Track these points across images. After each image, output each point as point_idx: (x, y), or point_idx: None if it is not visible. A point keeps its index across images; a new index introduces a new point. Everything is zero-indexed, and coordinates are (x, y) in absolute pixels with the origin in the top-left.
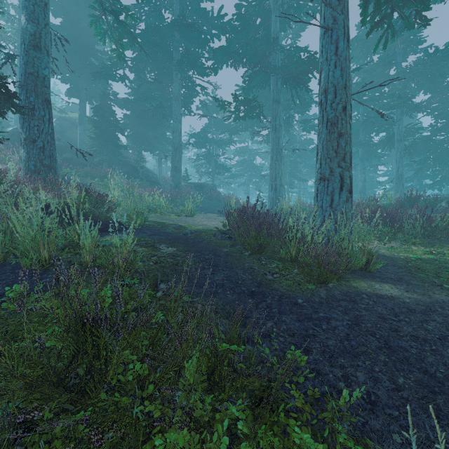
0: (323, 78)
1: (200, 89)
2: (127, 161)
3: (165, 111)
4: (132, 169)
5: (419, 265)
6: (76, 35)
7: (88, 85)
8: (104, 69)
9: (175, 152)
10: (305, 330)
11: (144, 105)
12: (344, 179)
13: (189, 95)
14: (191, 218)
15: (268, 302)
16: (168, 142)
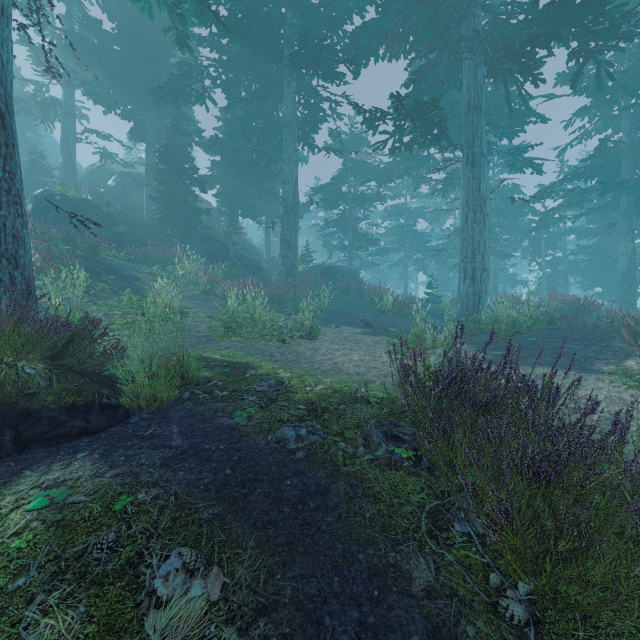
0: None
1: (330, 106)
2: (212, 233)
3: (274, 151)
4: (219, 247)
5: None
6: (138, 42)
7: (160, 120)
8: (170, 82)
9: (287, 216)
10: None
11: (241, 145)
12: None
13: (310, 117)
14: (309, 343)
15: None
16: (280, 201)
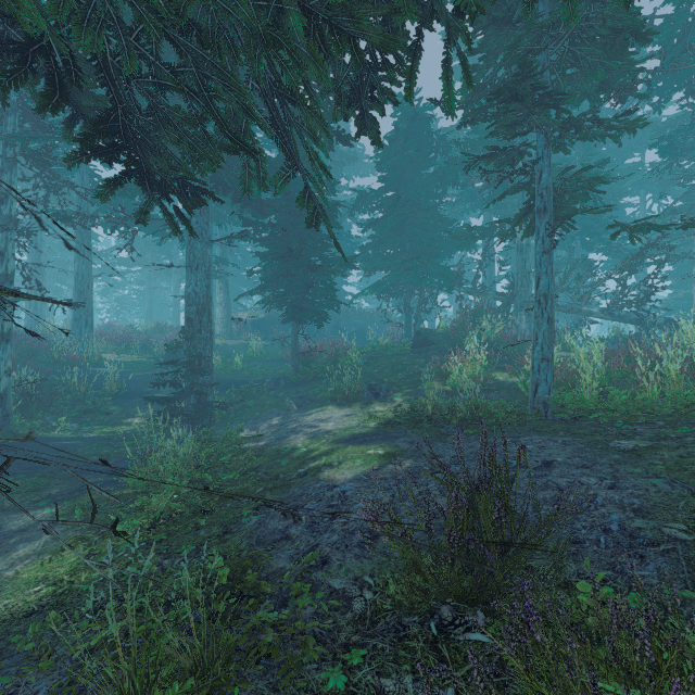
0: (77, 266)
1: None
2: None
3: None
4: None
5: (128, 363)
6: None
7: None
8: None
9: None
10: (60, 376)
11: None
12: (88, 321)
13: None
14: None
15: (44, 372)
16: None
